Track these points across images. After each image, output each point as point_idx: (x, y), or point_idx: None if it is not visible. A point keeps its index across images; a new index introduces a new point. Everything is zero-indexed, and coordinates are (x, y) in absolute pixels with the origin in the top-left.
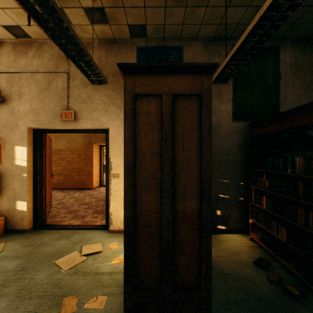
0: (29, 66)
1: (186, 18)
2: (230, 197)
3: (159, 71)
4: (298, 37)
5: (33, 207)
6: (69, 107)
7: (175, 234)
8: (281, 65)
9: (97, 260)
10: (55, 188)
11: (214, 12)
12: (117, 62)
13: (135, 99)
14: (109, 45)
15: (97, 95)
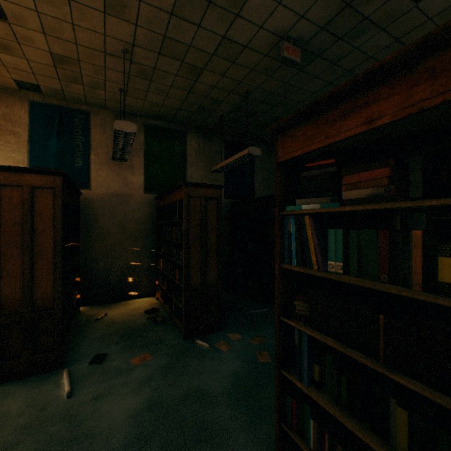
0: None
1: (87, 92)
2: (143, 264)
3: (21, 171)
4: (200, 128)
5: None
6: None
7: (35, 276)
8: (188, 148)
9: None
10: None
11: (115, 96)
12: None
13: (0, 187)
14: None
15: None
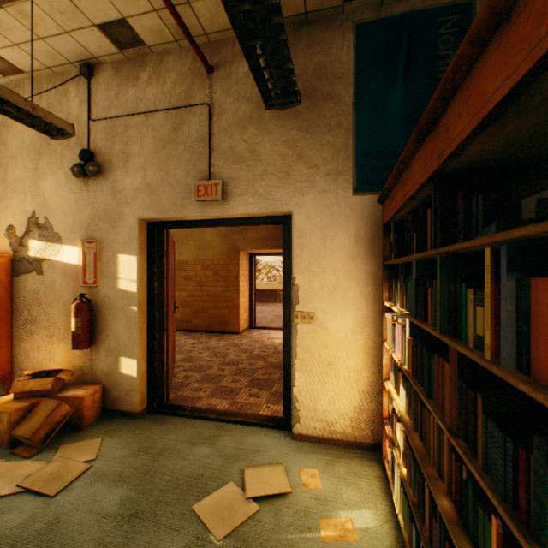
0: (141, 102)
1: None
2: None
3: None
4: None
5: (146, 370)
6: (212, 174)
7: None
8: None
9: (284, 519)
10: (178, 328)
11: None
12: (310, 66)
13: None
14: (293, 31)
15: (266, 144)
